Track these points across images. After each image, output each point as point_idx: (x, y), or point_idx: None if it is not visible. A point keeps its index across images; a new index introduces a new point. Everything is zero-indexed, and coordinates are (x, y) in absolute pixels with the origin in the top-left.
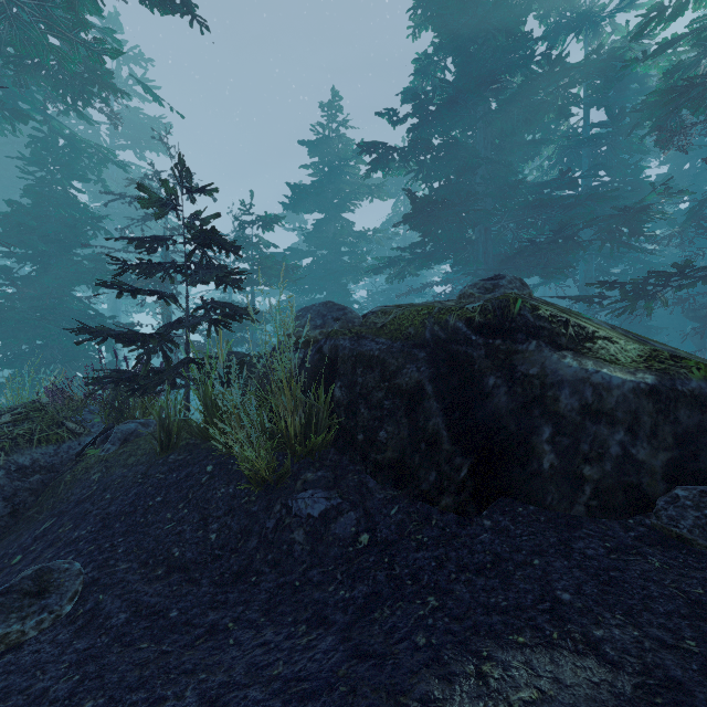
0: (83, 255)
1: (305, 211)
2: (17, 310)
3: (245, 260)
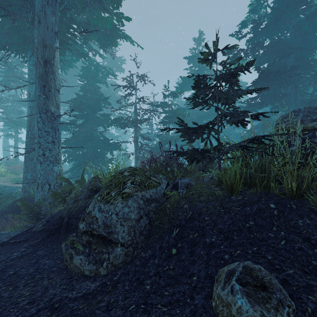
0: (100, 114)
1: (187, 89)
2: (79, 137)
3: (165, 112)
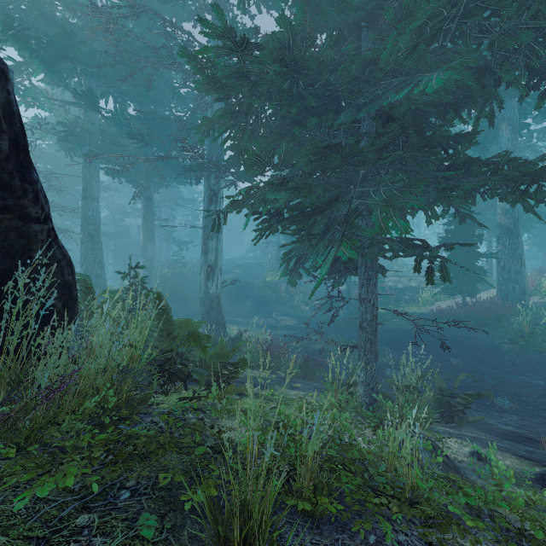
0: None
1: None
2: None
3: None
